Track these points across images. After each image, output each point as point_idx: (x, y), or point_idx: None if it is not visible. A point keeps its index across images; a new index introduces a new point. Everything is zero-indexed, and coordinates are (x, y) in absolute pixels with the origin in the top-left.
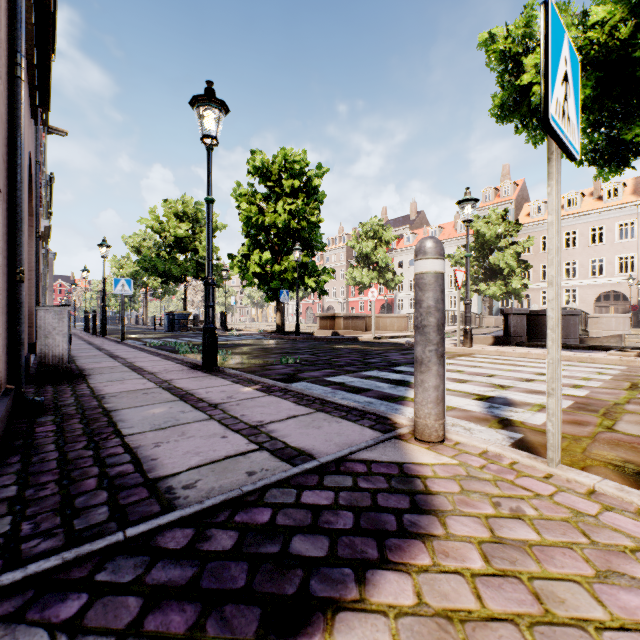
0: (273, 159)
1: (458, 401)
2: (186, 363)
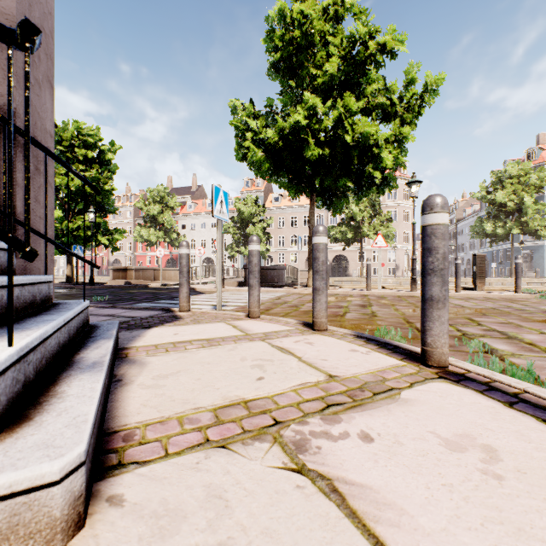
0: (64, 126)
1: (203, 307)
2: None
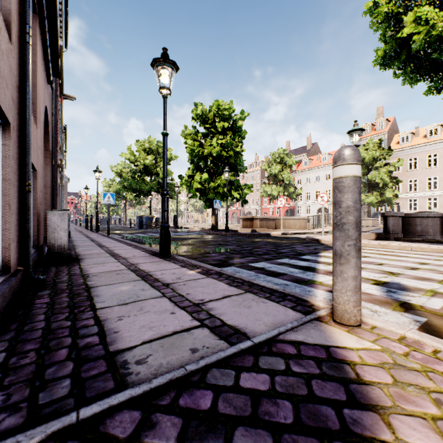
0: (209, 108)
1: None
2: (149, 251)
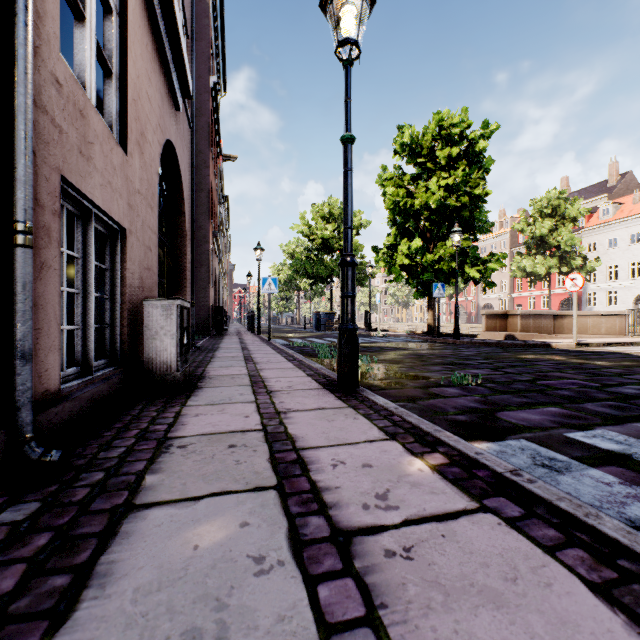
0: (424, 131)
1: None
2: (318, 376)
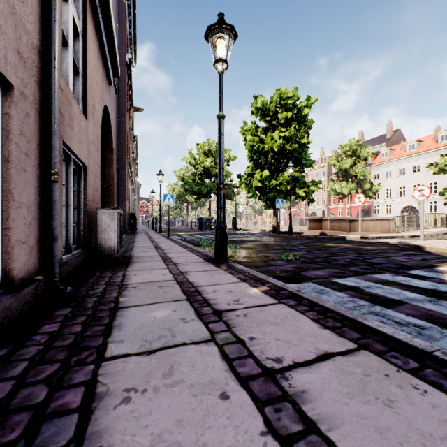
0: (270, 100)
1: None
2: (203, 255)
